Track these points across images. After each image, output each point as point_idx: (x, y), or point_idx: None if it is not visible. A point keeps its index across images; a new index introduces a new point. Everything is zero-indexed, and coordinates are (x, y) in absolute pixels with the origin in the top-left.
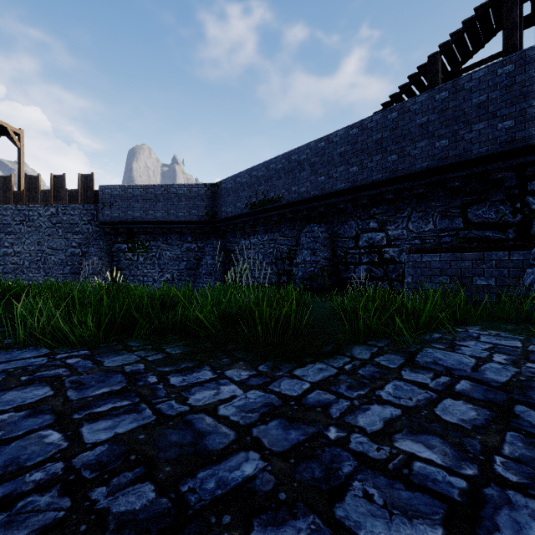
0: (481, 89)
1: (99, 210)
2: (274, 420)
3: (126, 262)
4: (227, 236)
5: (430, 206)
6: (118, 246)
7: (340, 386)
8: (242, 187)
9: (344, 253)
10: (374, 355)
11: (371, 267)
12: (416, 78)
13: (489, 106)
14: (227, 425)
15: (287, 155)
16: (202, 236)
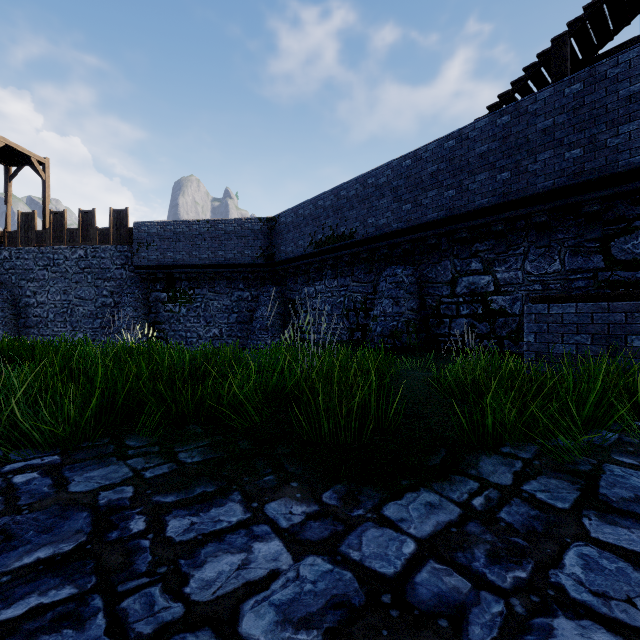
0: (633, 75)
1: (134, 251)
2: None
3: (166, 314)
4: (287, 283)
5: (556, 239)
6: (156, 295)
7: (474, 553)
8: (305, 221)
9: (437, 303)
10: (521, 478)
11: (473, 321)
12: (535, 69)
13: None
14: None
15: (361, 178)
16: (257, 283)
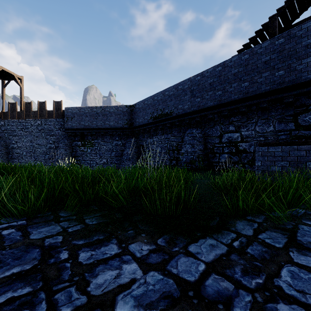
0: (309, 34)
1: (65, 122)
2: None
3: (80, 152)
4: (139, 137)
5: (271, 115)
6: (75, 143)
7: (235, 270)
8: (148, 107)
9: (212, 146)
10: (257, 232)
11: (230, 155)
12: (261, 32)
13: None
14: None
15: (176, 85)
16: (124, 137)
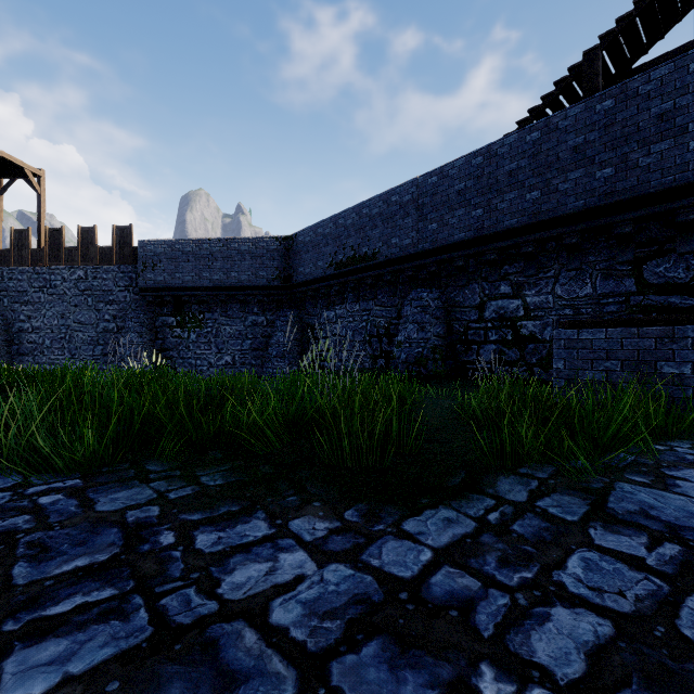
0: (665, 93)
1: (139, 272)
2: (372, 639)
3: (174, 340)
4: (305, 306)
5: (588, 261)
6: (163, 319)
7: (486, 559)
8: (324, 240)
9: (464, 328)
10: (535, 495)
11: (502, 348)
12: (566, 83)
13: (676, 117)
14: (283, 651)
15: (385, 195)
16: (273, 307)
